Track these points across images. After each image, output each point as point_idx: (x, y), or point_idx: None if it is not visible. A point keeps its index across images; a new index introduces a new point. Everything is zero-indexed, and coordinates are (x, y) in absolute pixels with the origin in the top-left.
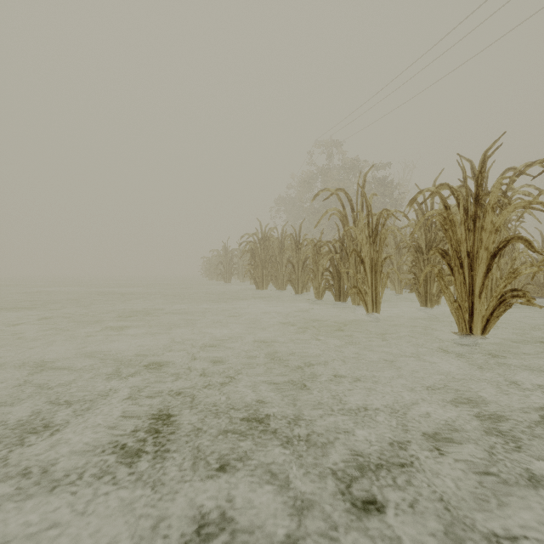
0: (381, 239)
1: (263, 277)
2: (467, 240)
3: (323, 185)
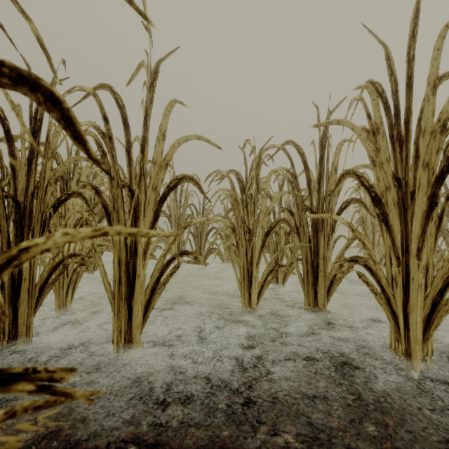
0: None
1: None
2: None
3: None
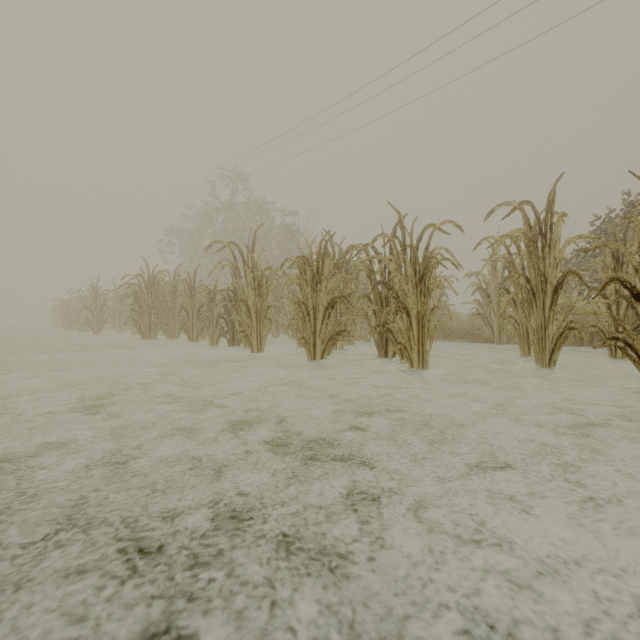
0: (263, 292)
1: (151, 325)
2: (312, 296)
3: (225, 223)
